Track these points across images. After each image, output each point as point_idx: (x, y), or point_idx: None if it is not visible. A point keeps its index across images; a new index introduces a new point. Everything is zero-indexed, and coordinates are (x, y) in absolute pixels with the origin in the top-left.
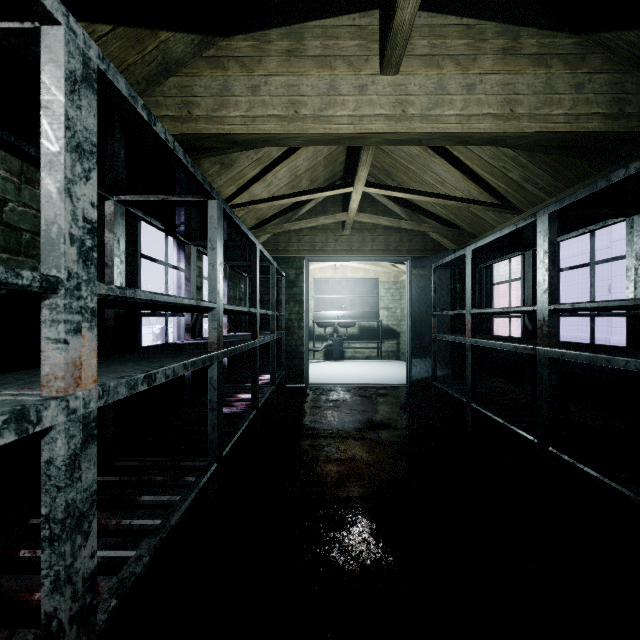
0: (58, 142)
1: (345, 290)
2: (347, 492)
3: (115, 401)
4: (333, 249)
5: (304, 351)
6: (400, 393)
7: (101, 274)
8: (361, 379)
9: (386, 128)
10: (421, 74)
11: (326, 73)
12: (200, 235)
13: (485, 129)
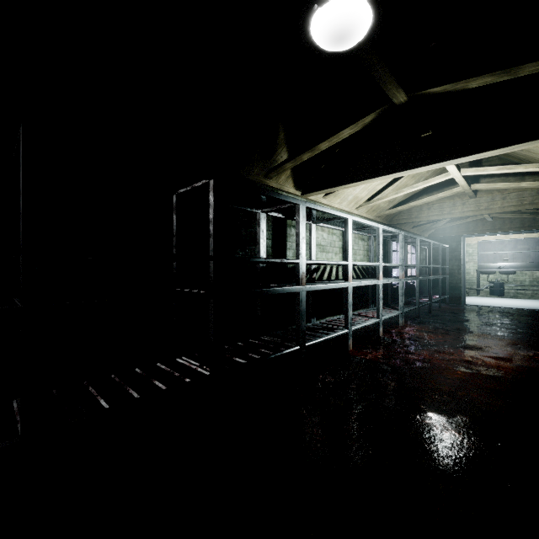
0: (401, 248)
1: (507, 248)
2: (461, 322)
3: (390, 289)
4: (481, 230)
5: (462, 286)
6: (527, 312)
7: (386, 258)
8: (506, 306)
9: (472, 214)
10: (485, 197)
11: (451, 201)
12: (409, 241)
13: (510, 210)
